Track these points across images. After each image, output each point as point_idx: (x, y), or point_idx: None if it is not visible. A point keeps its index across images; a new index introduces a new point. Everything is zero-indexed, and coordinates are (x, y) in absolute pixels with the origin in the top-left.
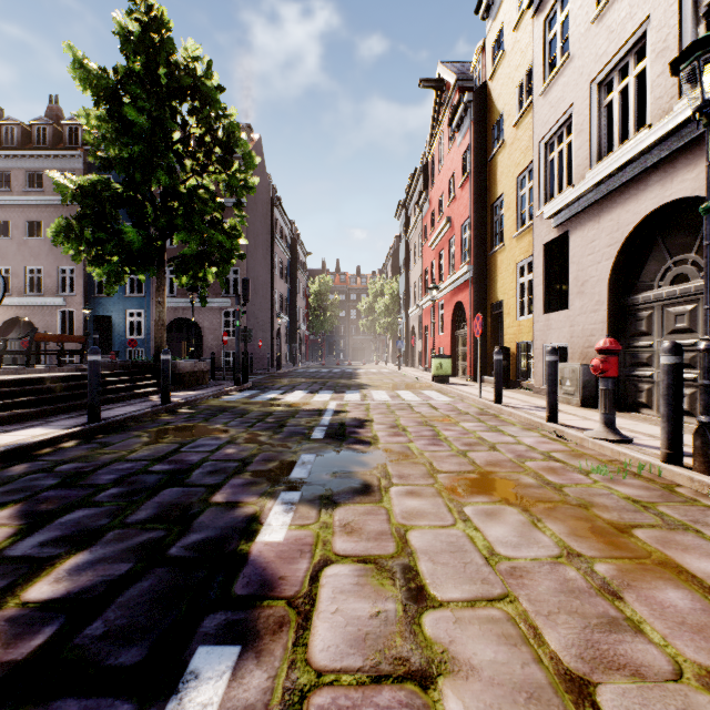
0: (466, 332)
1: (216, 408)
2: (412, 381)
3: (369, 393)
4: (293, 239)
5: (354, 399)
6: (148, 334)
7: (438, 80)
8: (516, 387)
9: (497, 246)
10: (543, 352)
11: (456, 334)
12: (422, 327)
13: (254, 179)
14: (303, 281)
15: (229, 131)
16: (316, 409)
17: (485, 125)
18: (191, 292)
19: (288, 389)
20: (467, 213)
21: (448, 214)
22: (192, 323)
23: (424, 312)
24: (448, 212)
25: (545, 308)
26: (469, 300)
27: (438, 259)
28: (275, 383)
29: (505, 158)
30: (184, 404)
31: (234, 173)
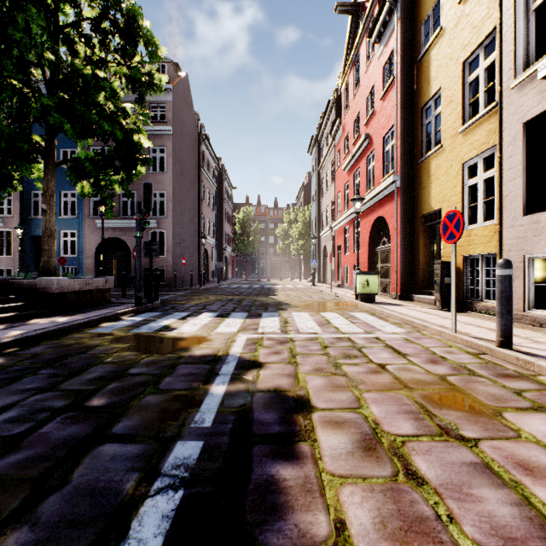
0: (388, 248)
1: (52, 354)
2: (331, 298)
3: (290, 317)
4: (220, 173)
5: (271, 330)
6: (80, 253)
7: (354, 4)
8: (464, 309)
9: (432, 150)
10: (523, 266)
11: (374, 251)
12: (334, 247)
13: (162, 77)
14: (229, 210)
15: (128, 15)
16: (210, 357)
17: (412, 25)
18: (100, 205)
19: (196, 311)
20: (391, 122)
21: (365, 132)
22: (102, 238)
23: (336, 232)
24: (365, 130)
25: (526, 208)
26: (395, 212)
27: (353, 179)
28: (189, 301)
29: (444, 46)
30: (14, 343)
31: (136, 65)
